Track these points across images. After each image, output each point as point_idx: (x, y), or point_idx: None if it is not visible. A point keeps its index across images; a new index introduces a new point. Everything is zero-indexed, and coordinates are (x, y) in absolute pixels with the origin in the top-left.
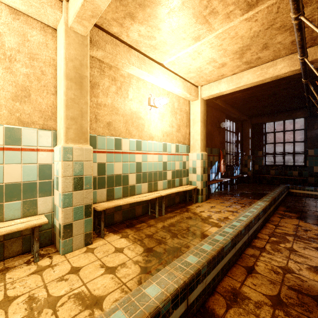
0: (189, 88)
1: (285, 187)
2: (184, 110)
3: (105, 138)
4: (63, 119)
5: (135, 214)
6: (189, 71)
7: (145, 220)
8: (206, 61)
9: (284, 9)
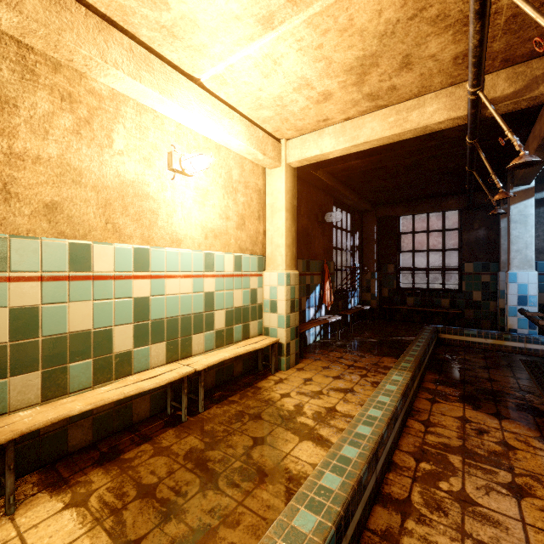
0: (262, 140)
1: (433, 331)
2: (253, 186)
3: (36, 244)
4: None
5: (131, 419)
6: (258, 103)
7: (154, 434)
8: (292, 84)
9: None
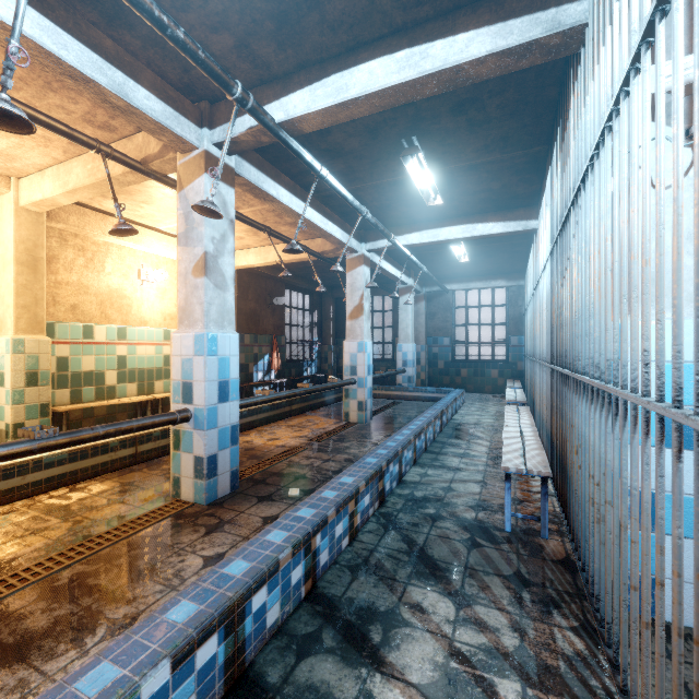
0: None
1: None
2: None
3: (68, 326)
4: (13, 309)
5: None
6: None
7: None
8: None
9: (267, 214)
